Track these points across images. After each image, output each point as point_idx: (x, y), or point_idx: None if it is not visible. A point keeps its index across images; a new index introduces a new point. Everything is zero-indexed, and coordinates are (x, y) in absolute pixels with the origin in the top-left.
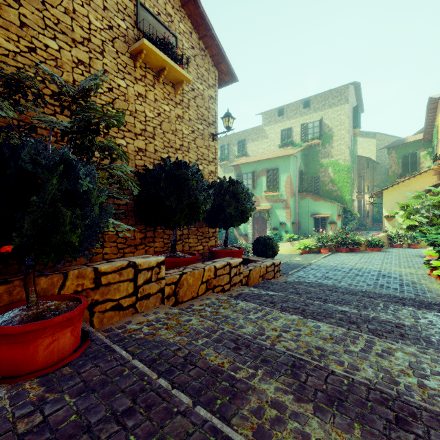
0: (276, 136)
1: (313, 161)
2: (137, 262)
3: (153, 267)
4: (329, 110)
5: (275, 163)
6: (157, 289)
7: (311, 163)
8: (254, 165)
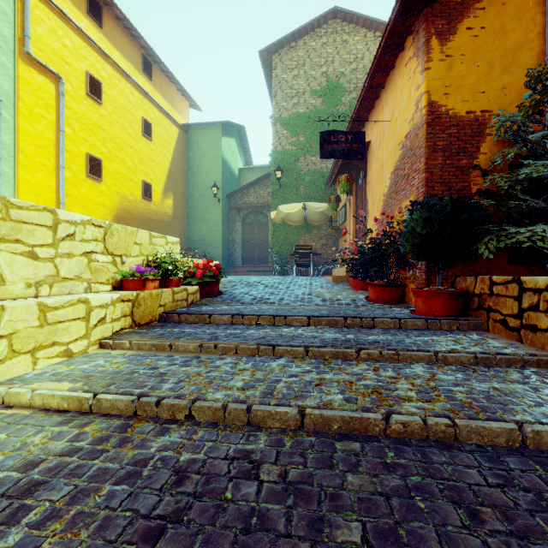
0: None
1: None
2: (523, 278)
3: (542, 289)
4: None
5: None
6: (547, 325)
7: None
8: None
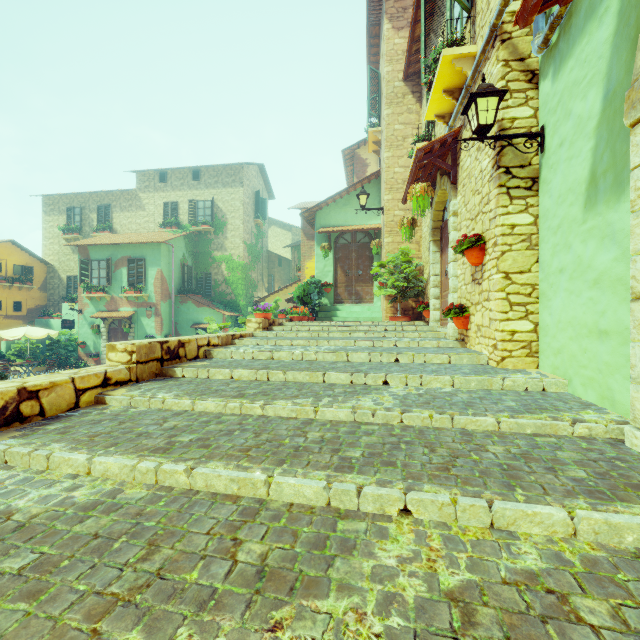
0: (157, 210)
1: (205, 252)
2: None
3: None
4: (223, 190)
5: (141, 250)
6: None
7: (201, 254)
8: (111, 249)
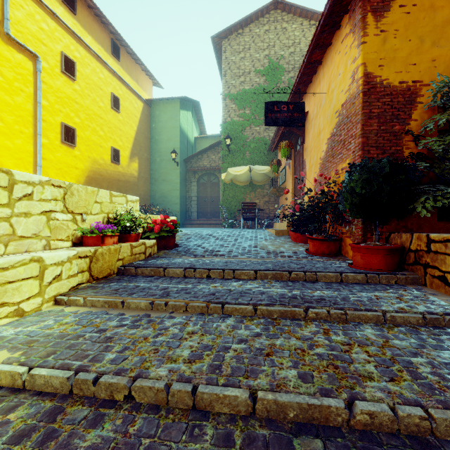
0: None
1: None
2: None
3: None
4: None
5: None
6: None
7: None
8: None
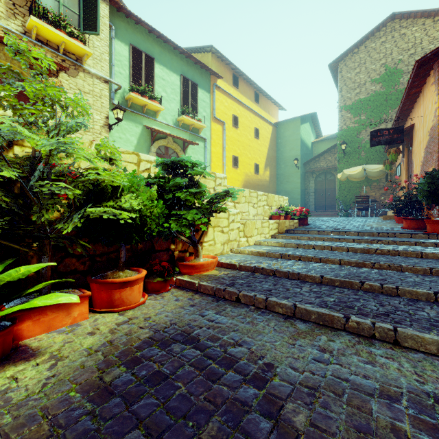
0: None
1: None
2: None
3: None
4: None
5: None
6: None
7: None
8: None
